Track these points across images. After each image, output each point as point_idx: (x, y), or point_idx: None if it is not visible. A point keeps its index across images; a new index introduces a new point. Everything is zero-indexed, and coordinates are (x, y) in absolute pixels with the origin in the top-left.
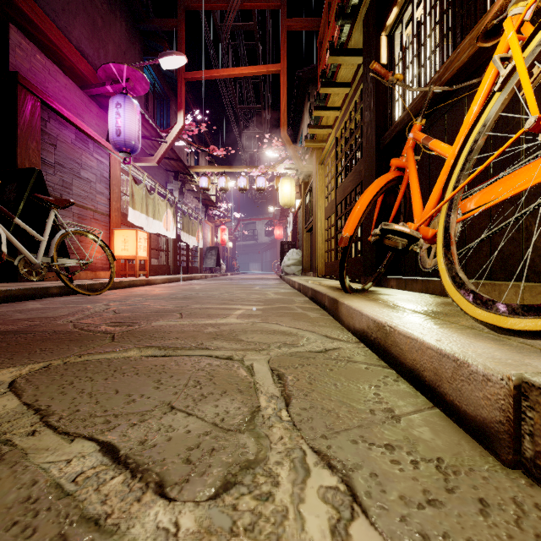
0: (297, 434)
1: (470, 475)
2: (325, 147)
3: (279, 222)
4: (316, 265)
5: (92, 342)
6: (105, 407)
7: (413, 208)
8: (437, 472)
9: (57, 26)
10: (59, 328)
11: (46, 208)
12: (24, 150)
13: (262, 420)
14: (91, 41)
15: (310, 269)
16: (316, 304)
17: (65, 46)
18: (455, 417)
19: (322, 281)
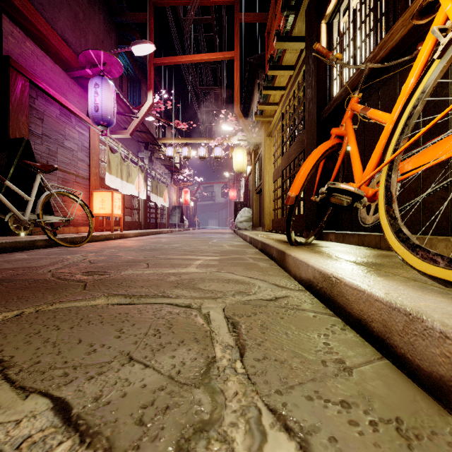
0: (252, 389)
1: (433, 440)
2: (272, 121)
3: (233, 185)
4: (264, 221)
5: (65, 291)
6: (66, 358)
7: (354, 170)
8: (399, 436)
9: (44, 18)
10: (38, 277)
11: (34, 172)
12: (15, 122)
13: (217, 373)
14: (74, 31)
15: (259, 224)
16: (265, 255)
17: (51, 34)
18: (406, 370)
19: (270, 235)
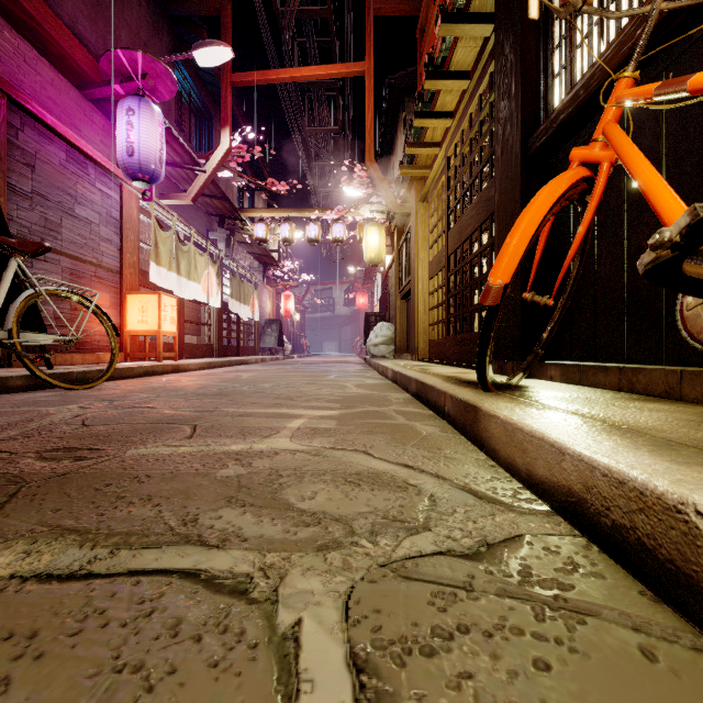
0: None
1: None
2: (430, 174)
3: (363, 287)
4: (416, 343)
5: None
6: None
7: (667, 213)
8: None
9: None
10: None
11: (7, 255)
12: None
13: None
14: (93, 22)
15: (406, 349)
16: (426, 407)
17: (50, 22)
18: None
19: (428, 368)
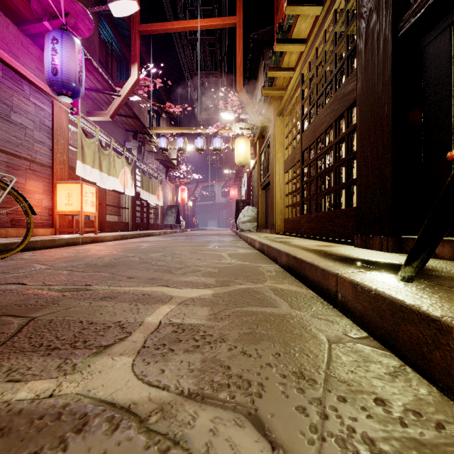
0: None
1: None
2: (286, 92)
3: (234, 184)
4: (274, 221)
5: None
6: None
7: None
8: None
9: None
10: None
11: None
12: None
13: None
14: None
15: (265, 225)
16: (302, 283)
17: None
18: None
19: (290, 240)
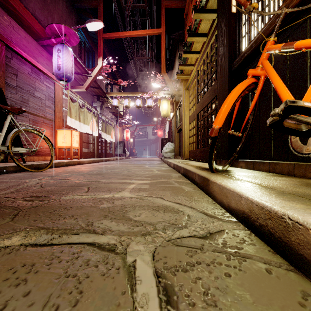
0: None
1: None
2: (190, 78)
3: (160, 127)
4: (183, 152)
5: None
6: None
7: (284, 99)
8: None
9: None
10: None
11: (6, 114)
12: None
13: None
14: (42, 11)
15: (179, 154)
16: (187, 179)
17: (24, 12)
18: None
19: (189, 162)
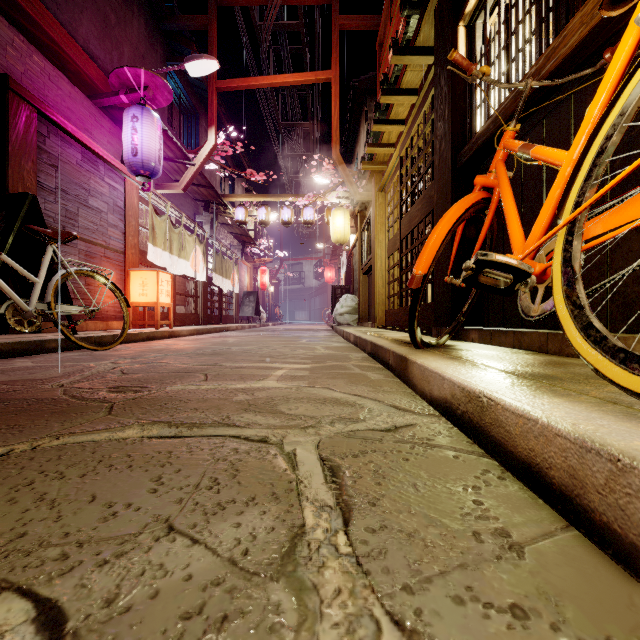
0: (365, 584)
1: None
2: (387, 170)
3: (330, 263)
4: (375, 313)
5: (81, 416)
6: (67, 528)
7: (511, 236)
8: None
9: (59, 21)
10: (44, 395)
11: (43, 242)
12: (16, 171)
13: (307, 553)
14: (102, 41)
15: (368, 318)
16: (377, 362)
17: (69, 45)
18: (612, 549)
19: (383, 333)
